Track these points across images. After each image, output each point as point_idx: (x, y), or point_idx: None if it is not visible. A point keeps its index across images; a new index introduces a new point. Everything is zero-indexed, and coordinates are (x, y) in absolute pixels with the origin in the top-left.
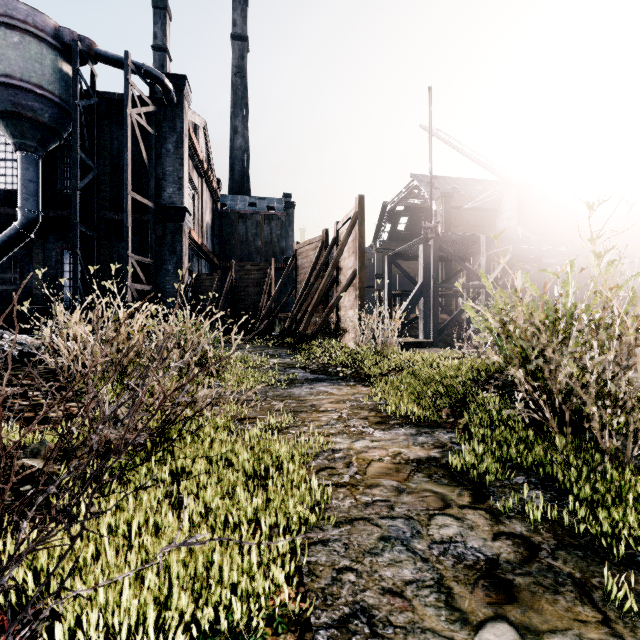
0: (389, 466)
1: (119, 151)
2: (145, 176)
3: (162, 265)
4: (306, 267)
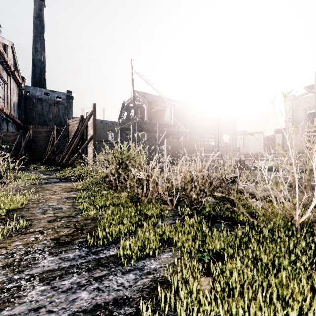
0: (57, 199)
1: None
2: None
3: None
4: (73, 132)
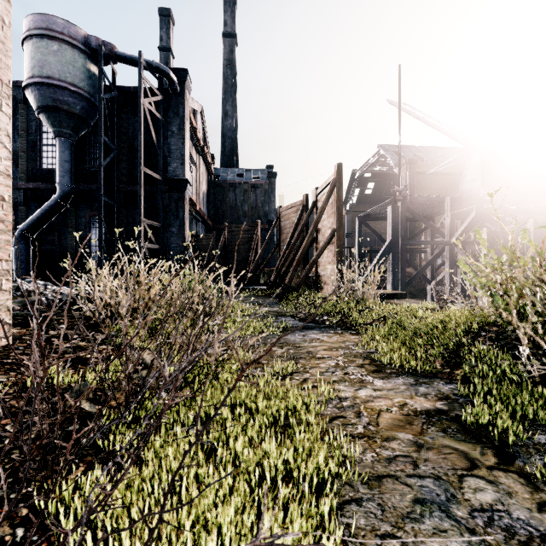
0: (399, 417)
1: (134, 134)
2: (154, 154)
3: (168, 228)
4: (288, 228)
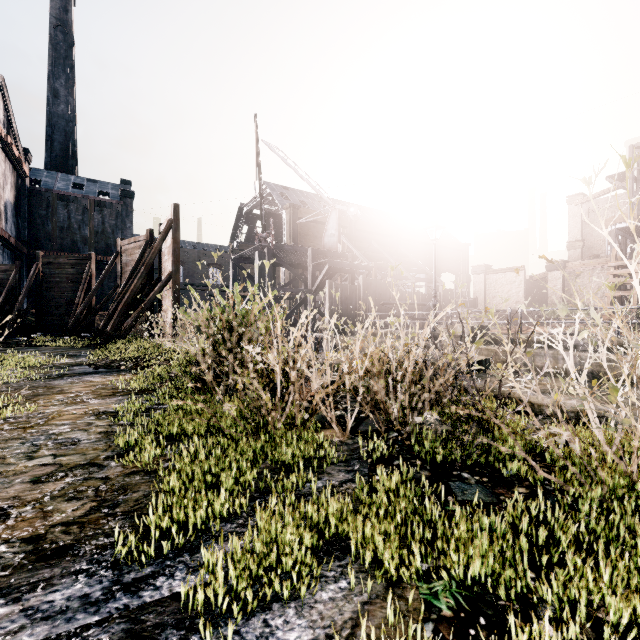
0: (76, 416)
1: None
2: None
3: None
4: (131, 265)
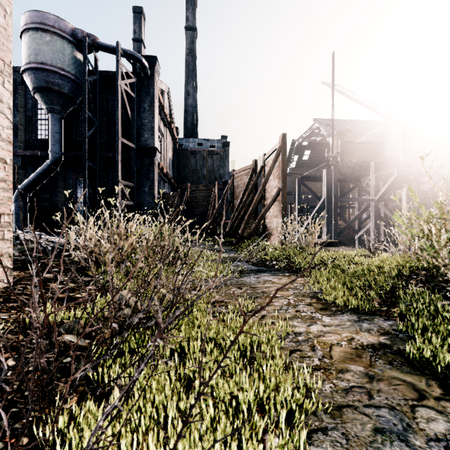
0: (349, 351)
1: (112, 110)
2: (129, 127)
3: (140, 187)
4: (240, 187)
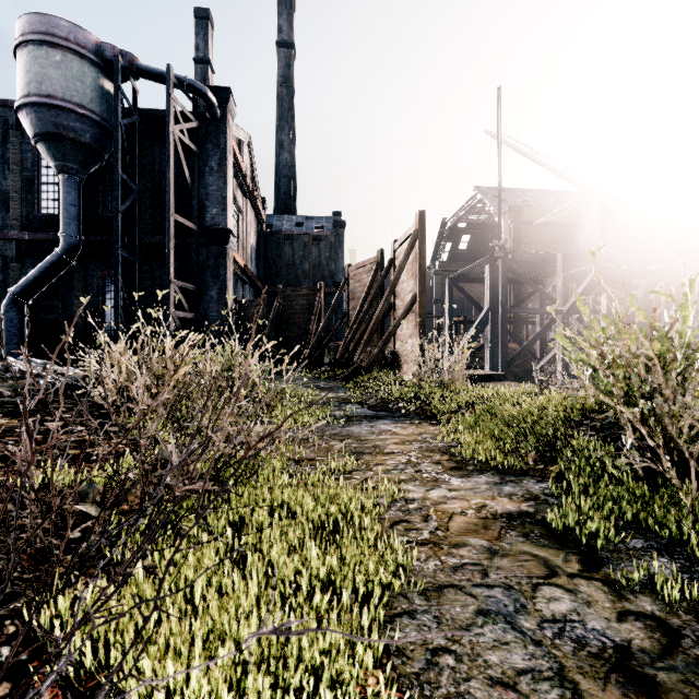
0: (474, 521)
1: (161, 171)
2: (187, 197)
3: (205, 291)
4: (359, 292)
